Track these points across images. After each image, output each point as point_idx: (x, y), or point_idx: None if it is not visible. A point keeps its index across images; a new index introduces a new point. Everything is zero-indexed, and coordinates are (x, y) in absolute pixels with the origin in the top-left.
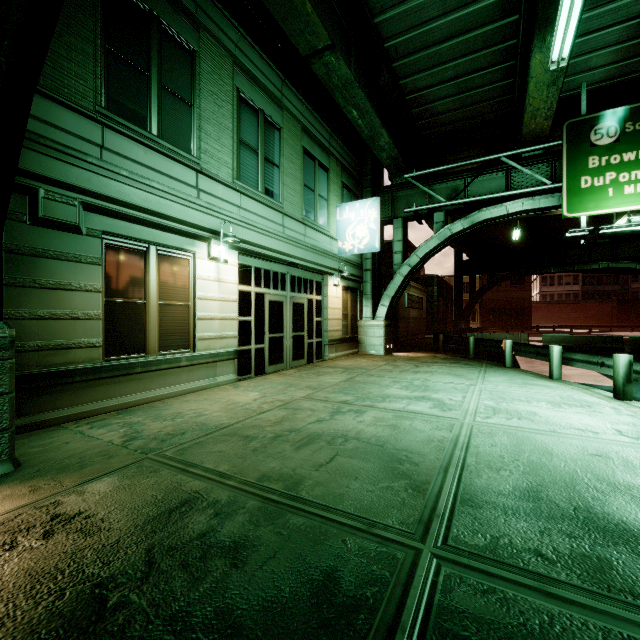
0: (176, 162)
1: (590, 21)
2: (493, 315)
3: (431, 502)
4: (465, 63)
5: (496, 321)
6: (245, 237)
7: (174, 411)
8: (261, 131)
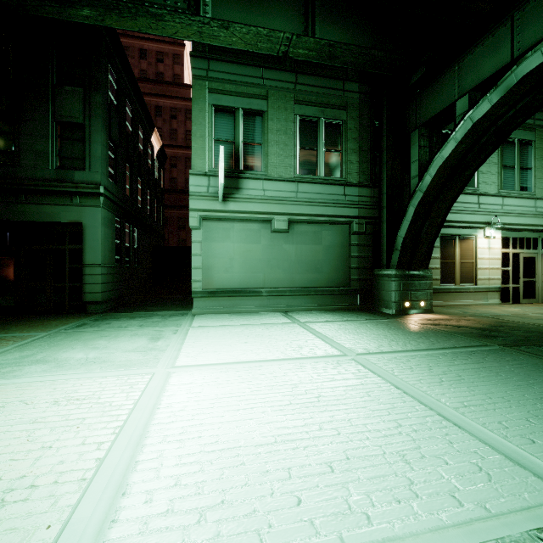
0: (468, 195)
1: None
2: None
3: None
4: None
5: None
6: (506, 221)
7: (473, 309)
8: (517, 153)
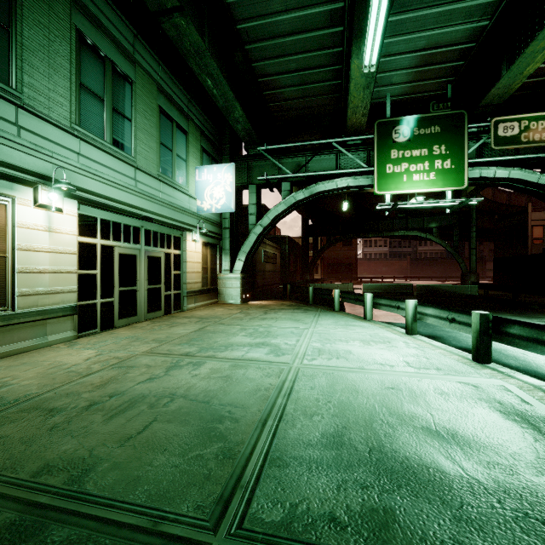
0: None
1: (392, 46)
2: (331, 269)
3: (239, 468)
4: (305, 59)
5: (333, 273)
6: (87, 186)
7: None
8: (108, 80)
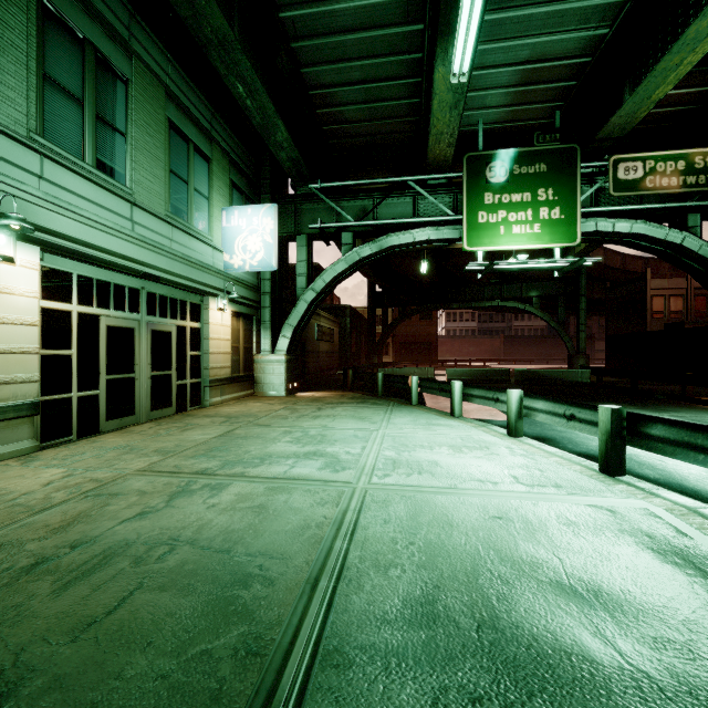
0: None
1: (486, 55)
2: (405, 349)
3: (272, 674)
4: (372, 66)
5: (408, 355)
6: (54, 226)
7: None
8: (89, 73)
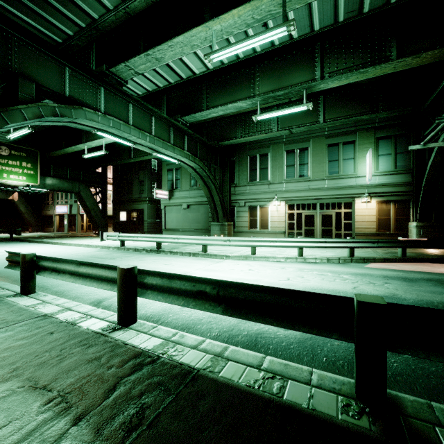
0: (263, 185)
1: None
2: None
3: None
4: None
5: None
6: (287, 196)
7: None
8: (297, 156)
